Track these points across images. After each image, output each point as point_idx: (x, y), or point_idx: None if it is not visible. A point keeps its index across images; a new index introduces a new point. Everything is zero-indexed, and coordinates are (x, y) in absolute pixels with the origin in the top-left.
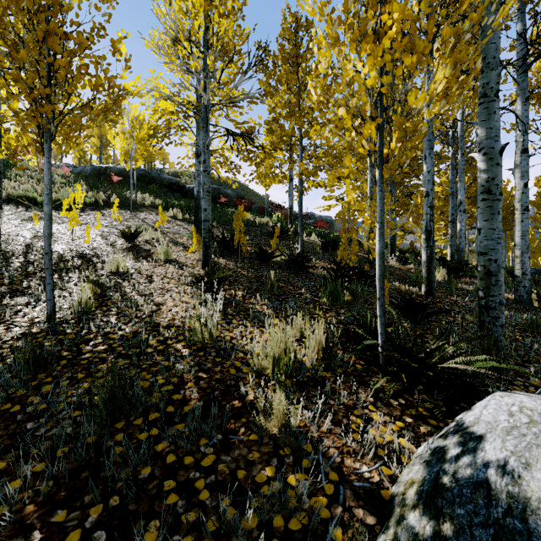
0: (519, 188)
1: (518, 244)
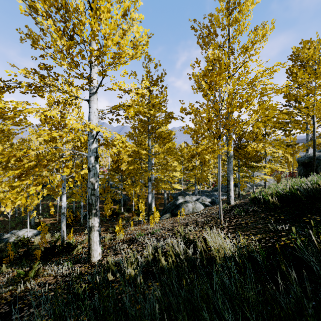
0: None
1: None
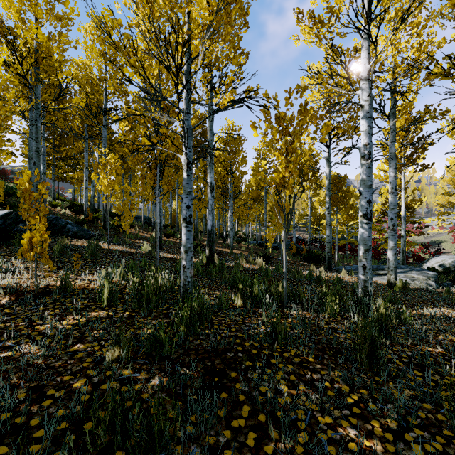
0: (85, 180)
1: (84, 200)
